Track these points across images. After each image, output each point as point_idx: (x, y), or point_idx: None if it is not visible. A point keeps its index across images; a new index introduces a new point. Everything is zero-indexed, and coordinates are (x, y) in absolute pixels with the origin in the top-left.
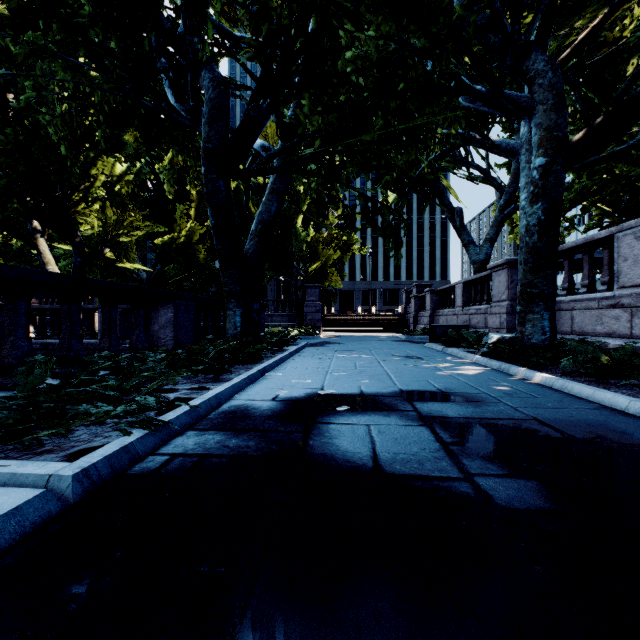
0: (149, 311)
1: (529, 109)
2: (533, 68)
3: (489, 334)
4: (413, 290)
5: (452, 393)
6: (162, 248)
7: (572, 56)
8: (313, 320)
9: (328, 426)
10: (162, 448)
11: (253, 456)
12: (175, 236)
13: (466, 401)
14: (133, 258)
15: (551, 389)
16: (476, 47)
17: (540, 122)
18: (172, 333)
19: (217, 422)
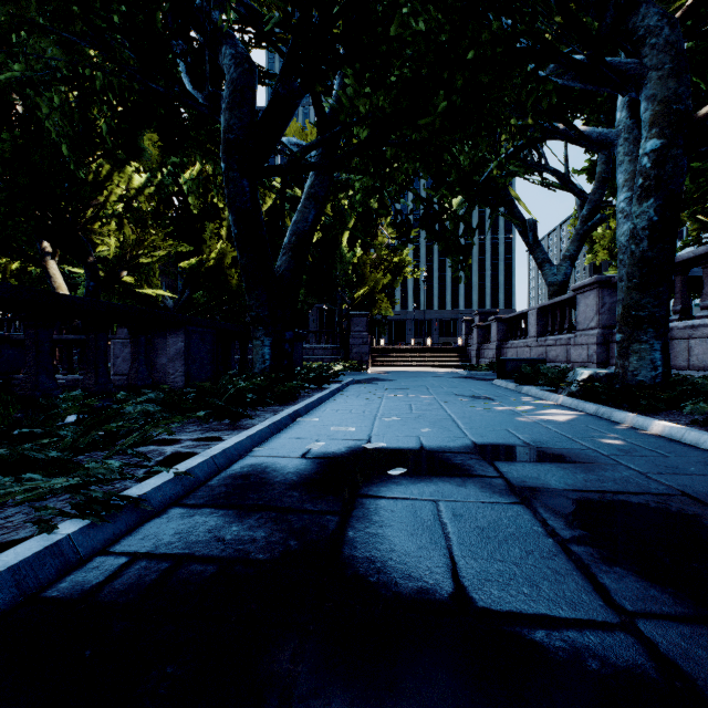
0: (155, 340)
1: (637, 78)
2: (643, 25)
3: (577, 369)
4: (475, 319)
5: (546, 449)
6: (189, 272)
7: (684, 20)
8: (360, 353)
9: (377, 502)
10: (122, 541)
11: (257, 561)
12: (204, 258)
13: (569, 462)
14: (155, 283)
15: (681, 444)
16: (559, 16)
17: (653, 93)
18: (183, 367)
19: (218, 493)
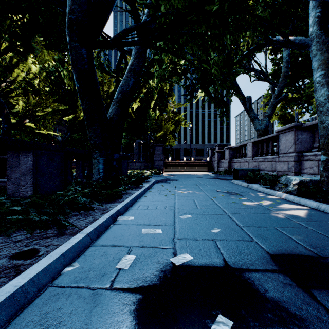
0: (10, 160)
1: None
2: None
3: (289, 176)
4: (216, 148)
5: None
6: (69, 122)
7: None
8: (159, 165)
9: None
10: None
11: None
12: (77, 115)
13: None
14: (48, 127)
15: None
16: None
17: None
18: (31, 180)
19: None
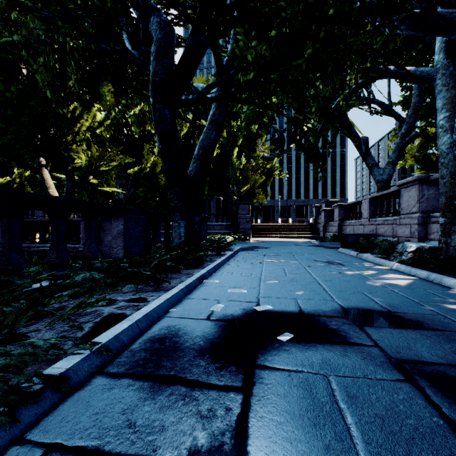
0: (103, 223)
1: None
2: None
3: (405, 243)
4: (322, 205)
5: (402, 314)
6: (134, 176)
7: None
8: (244, 229)
9: (274, 376)
10: (42, 423)
11: None
12: (143, 167)
13: (429, 329)
14: (111, 183)
15: None
16: None
17: None
18: (122, 243)
19: (138, 359)
